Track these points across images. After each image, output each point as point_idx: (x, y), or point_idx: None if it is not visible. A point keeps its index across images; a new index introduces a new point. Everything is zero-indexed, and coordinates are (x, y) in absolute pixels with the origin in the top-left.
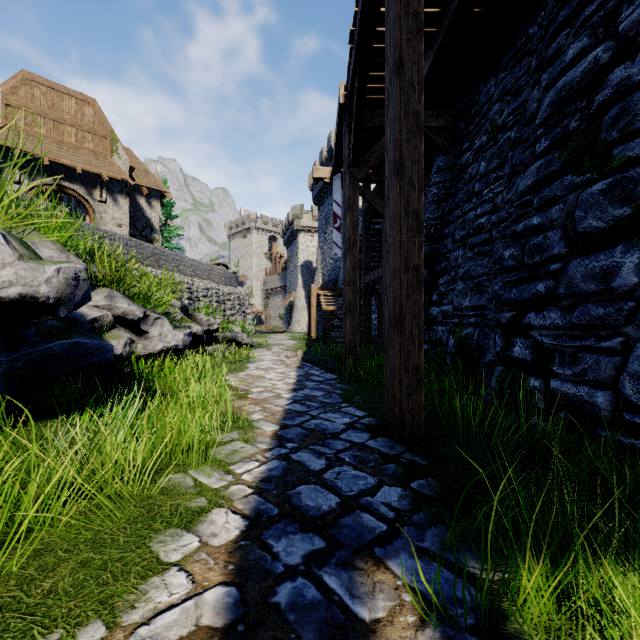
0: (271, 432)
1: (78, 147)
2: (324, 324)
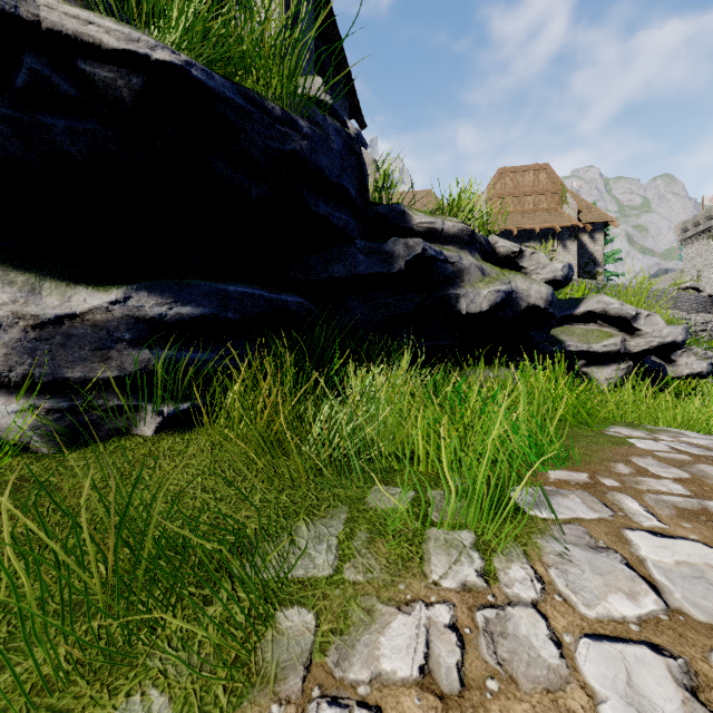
0: None
1: (535, 211)
2: None
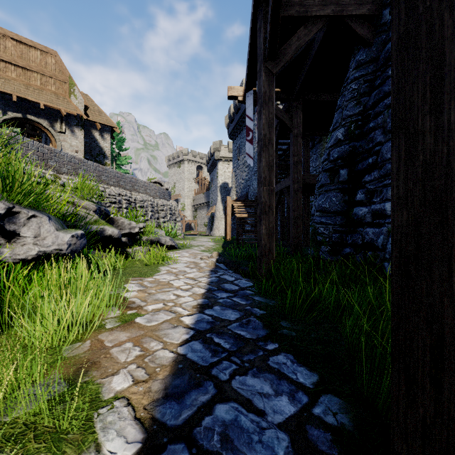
0: None
1: (42, 89)
2: (237, 229)
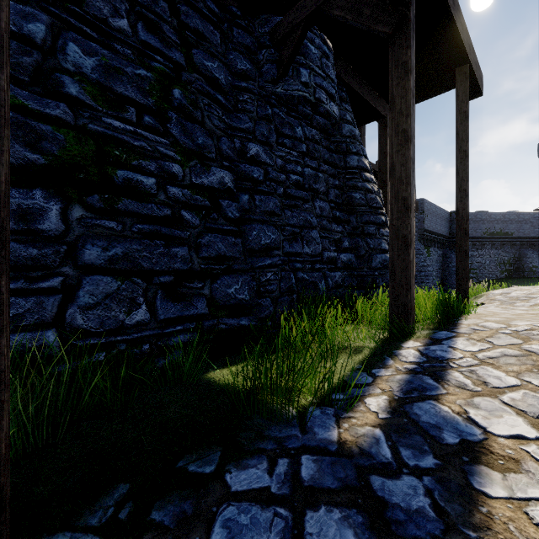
0: None
1: None
2: None
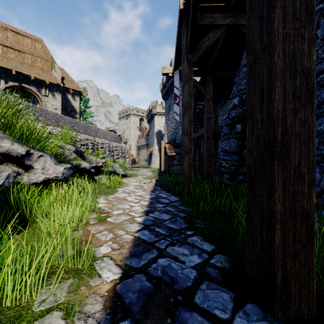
0: (108, 286)
1: (32, 65)
2: (168, 163)
